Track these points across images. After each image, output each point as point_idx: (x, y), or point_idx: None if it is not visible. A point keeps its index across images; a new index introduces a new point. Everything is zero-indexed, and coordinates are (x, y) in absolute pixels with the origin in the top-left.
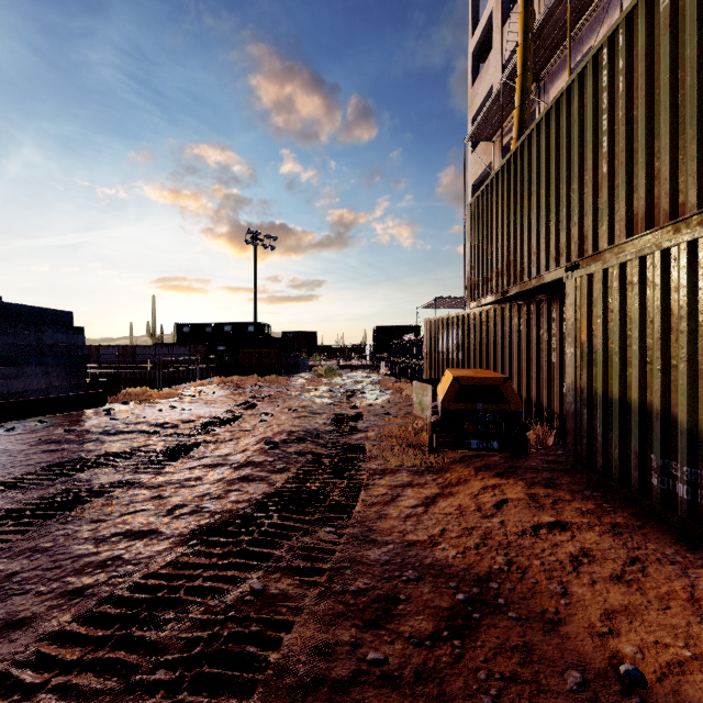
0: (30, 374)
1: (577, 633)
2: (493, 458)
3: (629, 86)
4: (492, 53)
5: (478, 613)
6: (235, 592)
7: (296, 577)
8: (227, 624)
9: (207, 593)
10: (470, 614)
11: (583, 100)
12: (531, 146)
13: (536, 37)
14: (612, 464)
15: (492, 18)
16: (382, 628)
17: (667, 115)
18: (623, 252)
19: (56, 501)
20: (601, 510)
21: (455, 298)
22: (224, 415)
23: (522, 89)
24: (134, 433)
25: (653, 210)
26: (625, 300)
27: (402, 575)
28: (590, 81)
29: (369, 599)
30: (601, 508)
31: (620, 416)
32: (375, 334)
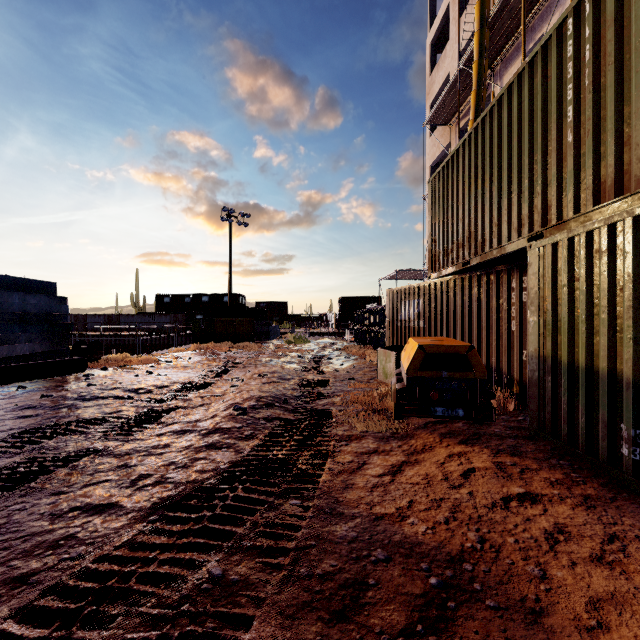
0: (13, 341)
1: (562, 626)
2: (457, 424)
3: (597, 53)
4: (449, 43)
5: (453, 601)
6: (192, 579)
7: (258, 558)
8: (180, 620)
9: (161, 581)
10: (445, 602)
11: (547, 72)
12: (492, 121)
13: (491, 26)
14: (578, 432)
15: (449, 11)
16: (350, 622)
17: (639, 79)
18: (589, 220)
19: (18, 471)
20: (570, 480)
21: (414, 270)
22: (197, 381)
23: (478, 74)
24: (109, 398)
25: (622, 177)
26: (592, 268)
27: (370, 554)
28: (554, 52)
29: (336, 584)
30: (569, 477)
31: (586, 385)
32: (340, 304)
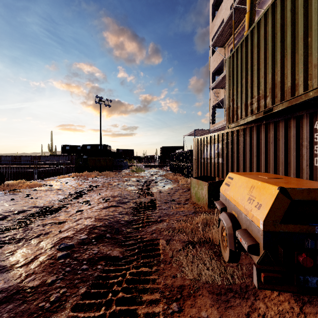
0: None
1: None
2: None
3: None
4: (224, 1)
5: None
6: None
7: None
8: None
9: None
10: None
11: None
12: None
13: None
14: None
15: None
16: None
17: None
18: None
19: None
20: None
21: (205, 130)
22: (54, 204)
23: (251, 1)
24: None
25: None
26: None
27: None
28: None
29: None
30: None
31: None
32: (161, 150)
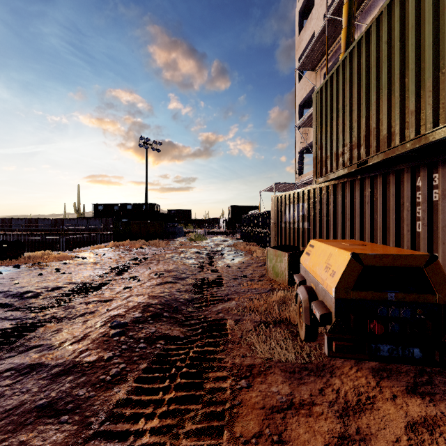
0: None
1: None
2: None
3: None
4: (314, 8)
5: None
6: None
7: None
8: None
9: None
10: None
11: None
12: (404, 0)
13: None
14: None
15: None
16: None
17: None
18: None
19: None
20: None
21: (288, 183)
22: (94, 280)
23: (349, 13)
24: None
25: None
26: None
27: None
28: None
29: None
30: None
31: None
32: (229, 211)
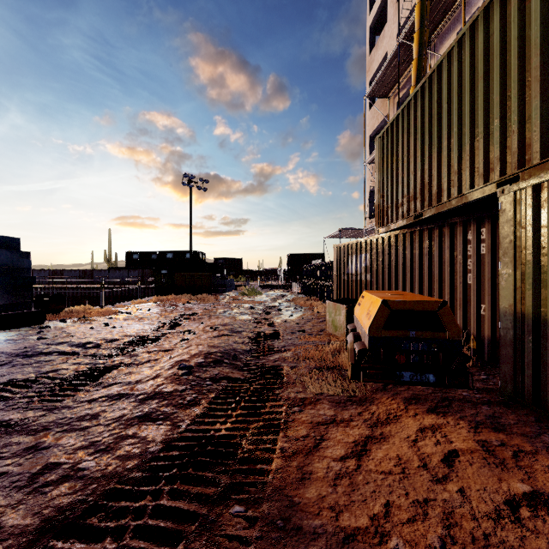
0: None
1: None
2: (420, 386)
3: None
4: (387, 24)
5: None
6: None
7: None
8: None
9: None
10: None
11: None
12: (450, 65)
13: (430, 0)
14: None
15: None
16: None
17: None
18: None
19: None
20: None
21: (356, 229)
22: (149, 333)
23: (420, 42)
24: (52, 354)
25: None
26: None
27: None
28: None
29: None
30: None
31: None
32: (288, 260)
